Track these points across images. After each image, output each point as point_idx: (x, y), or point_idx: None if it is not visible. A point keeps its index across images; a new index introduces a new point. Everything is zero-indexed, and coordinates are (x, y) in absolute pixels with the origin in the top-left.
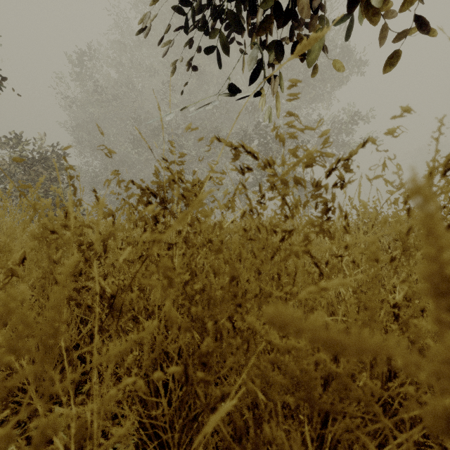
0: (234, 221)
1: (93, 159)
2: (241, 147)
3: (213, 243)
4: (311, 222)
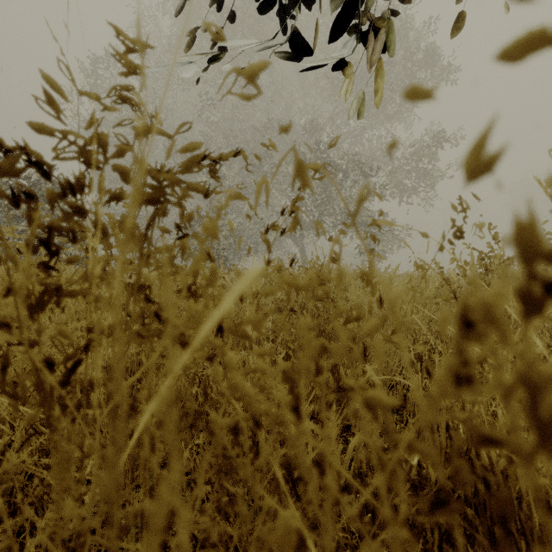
0: None
1: None
2: None
3: None
4: None
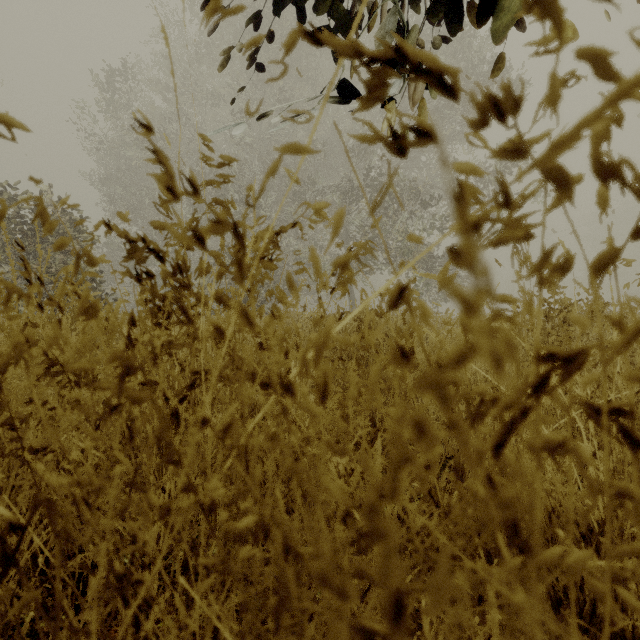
0: (366, 317)
1: (131, 225)
2: (393, 55)
3: (294, 391)
4: None
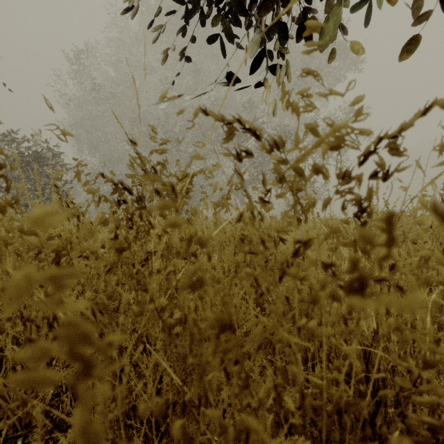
0: (227, 226)
1: (91, 156)
2: (237, 122)
3: (198, 257)
4: (365, 238)
